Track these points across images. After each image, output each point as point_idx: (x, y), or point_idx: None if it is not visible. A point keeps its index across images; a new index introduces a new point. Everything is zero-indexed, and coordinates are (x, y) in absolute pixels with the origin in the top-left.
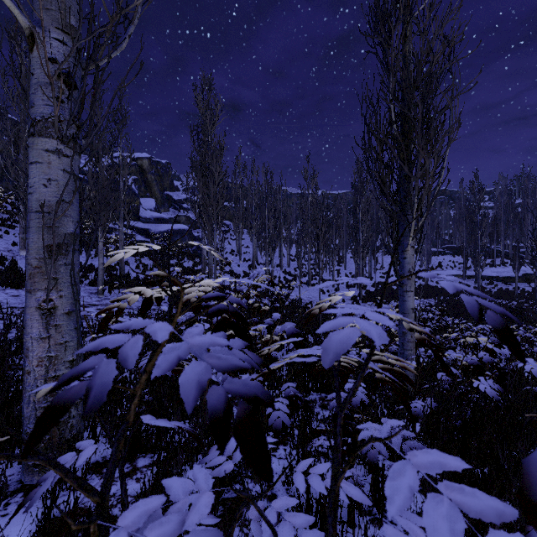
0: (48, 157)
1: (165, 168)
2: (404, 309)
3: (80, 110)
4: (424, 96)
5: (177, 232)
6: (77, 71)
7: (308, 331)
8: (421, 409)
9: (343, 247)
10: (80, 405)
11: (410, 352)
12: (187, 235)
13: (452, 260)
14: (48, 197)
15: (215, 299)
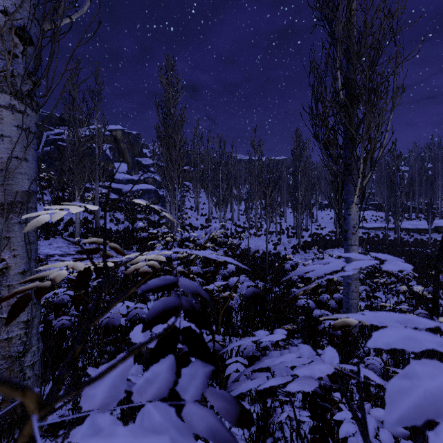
0: (0, 112)
1: (136, 138)
2: (349, 261)
3: (37, 66)
4: (372, 62)
5: (145, 191)
6: (33, 27)
7: (257, 276)
8: (379, 366)
9: (284, 203)
10: (37, 365)
11: (355, 301)
12: (154, 194)
13: (375, 215)
14: (0, 154)
15: (159, 290)
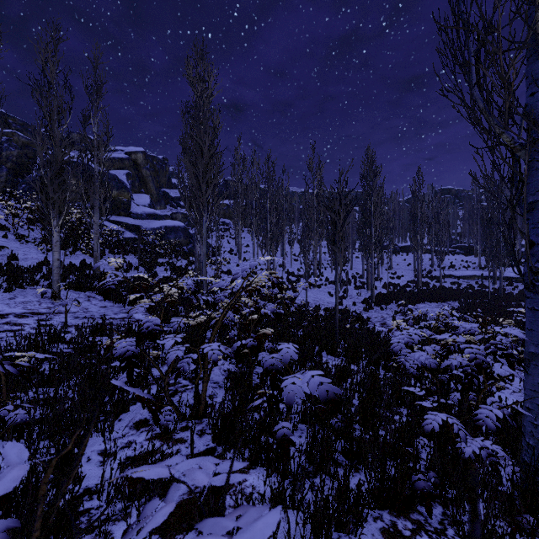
0: None
1: (162, 163)
2: None
3: None
4: None
5: (171, 229)
6: None
7: (322, 347)
8: None
9: (349, 246)
10: None
11: None
12: (182, 232)
13: (465, 260)
14: None
15: None
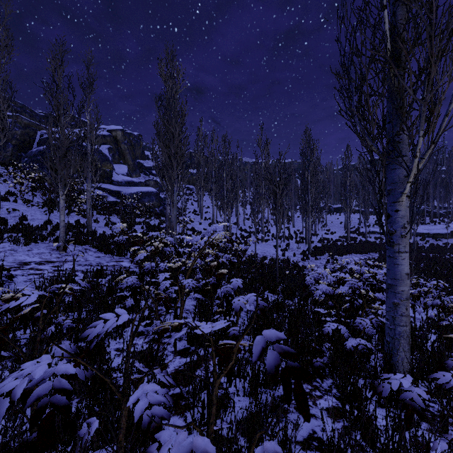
0: None
1: (137, 139)
2: (396, 274)
3: None
4: None
5: (145, 194)
6: None
7: (266, 287)
8: None
9: (292, 207)
10: None
11: (404, 328)
12: (154, 196)
13: None
14: None
15: None
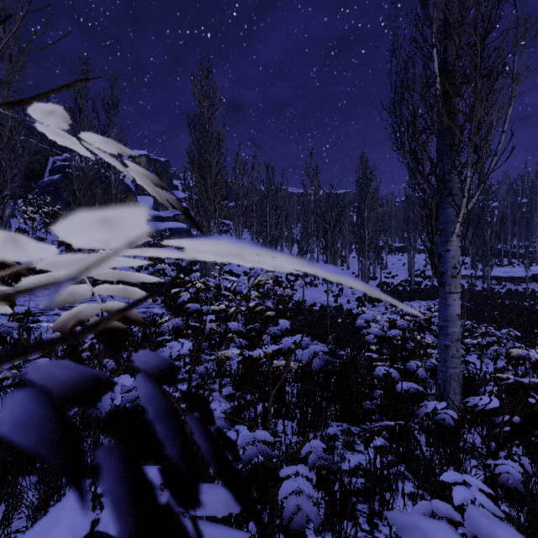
0: None
1: (164, 166)
2: (447, 315)
3: None
4: (486, 30)
5: (175, 231)
6: None
7: (315, 336)
8: (518, 476)
9: (346, 246)
10: None
11: (455, 371)
12: (185, 234)
13: None
14: None
15: None
